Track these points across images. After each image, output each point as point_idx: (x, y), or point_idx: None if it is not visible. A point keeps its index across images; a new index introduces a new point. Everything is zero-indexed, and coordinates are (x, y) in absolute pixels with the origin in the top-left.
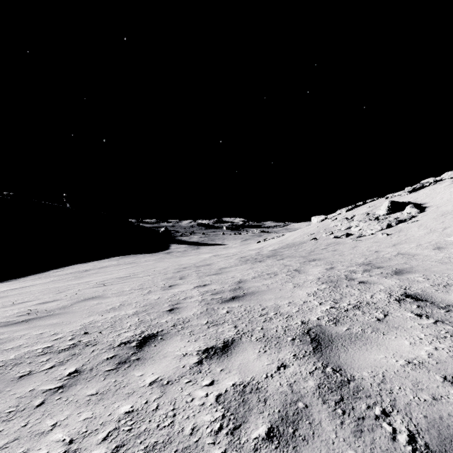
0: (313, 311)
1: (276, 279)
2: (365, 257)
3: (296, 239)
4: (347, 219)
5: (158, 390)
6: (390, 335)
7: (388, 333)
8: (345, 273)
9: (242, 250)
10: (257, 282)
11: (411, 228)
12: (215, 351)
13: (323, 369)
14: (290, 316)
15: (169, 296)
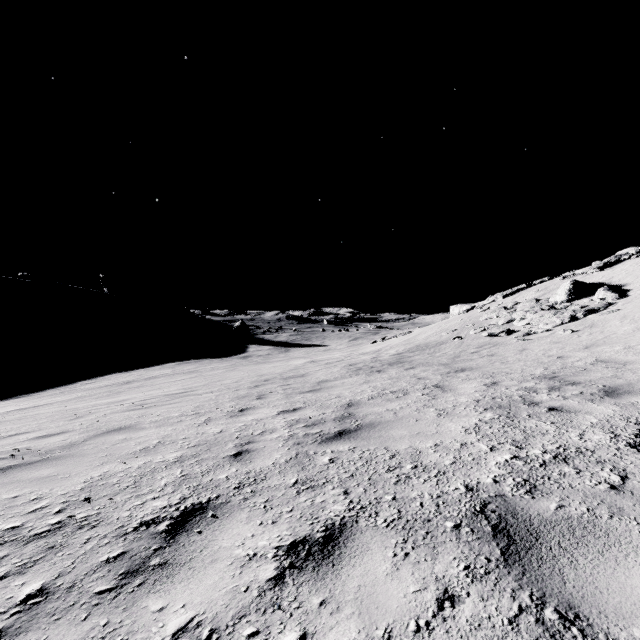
0: (483, 464)
1: (407, 402)
2: (544, 367)
3: (431, 338)
4: (507, 309)
5: None
6: None
7: None
8: (520, 392)
9: (351, 354)
10: (377, 406)
11: (609, 321)
12: (309, 550)
13: (536, 611)
14: (442, 472)
15: (237, 428)
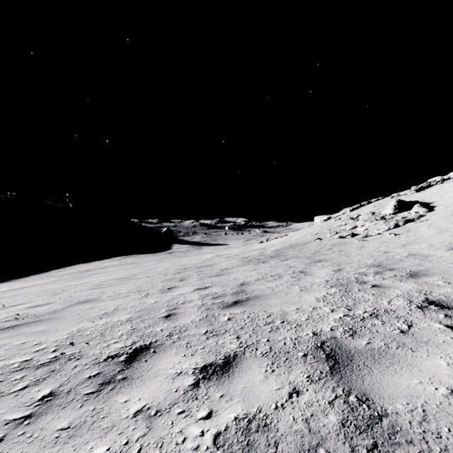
0: (325, 320)
1: (281, 282)
2: (374, 258)
3: (300, 239)
4: (352, 219)
5: (144, 424)
6: (420, 352)
7: (418, 350)
8: (355, 275)
9: (244, 251)
10: (261, 285)
11: (420, 227)
12: (214, 369)
13: (345, 397)
14: (299, 325)
15: (167, 299)
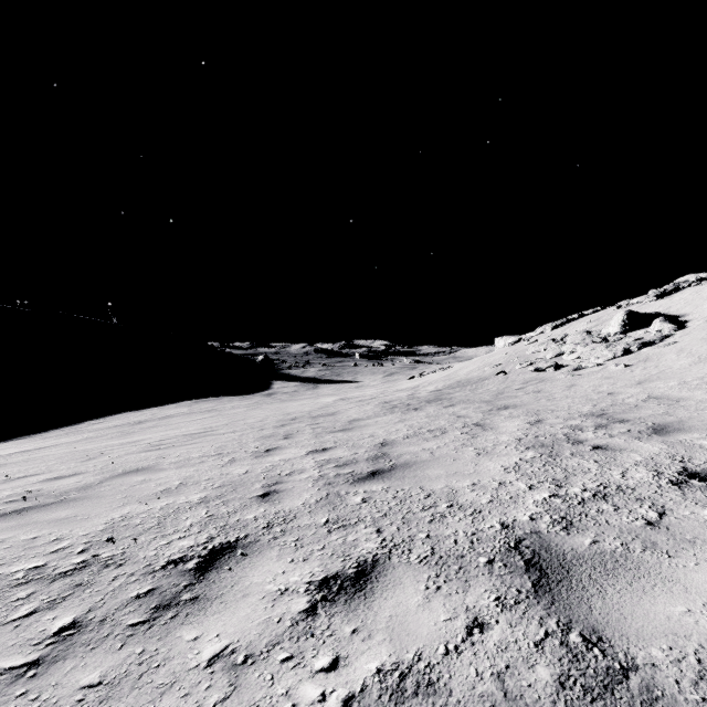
0: (520, 503)
1: (445, 441)
2: (593, 404)
3: (473, 373)
4: (556, 341)
5: (225, 679)
6: (683, 558)
7: (679, 554)
8: (564, 431)
9: (385, 391)
10: (413, 445)
11: (665, 355)
12: (341, 585)
13: (561, 635)
14: (478, 510)
15: (264, 468)
